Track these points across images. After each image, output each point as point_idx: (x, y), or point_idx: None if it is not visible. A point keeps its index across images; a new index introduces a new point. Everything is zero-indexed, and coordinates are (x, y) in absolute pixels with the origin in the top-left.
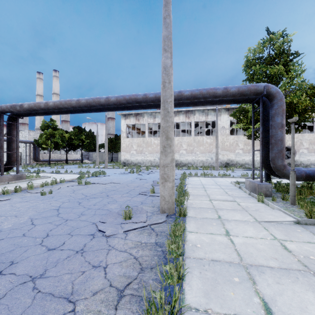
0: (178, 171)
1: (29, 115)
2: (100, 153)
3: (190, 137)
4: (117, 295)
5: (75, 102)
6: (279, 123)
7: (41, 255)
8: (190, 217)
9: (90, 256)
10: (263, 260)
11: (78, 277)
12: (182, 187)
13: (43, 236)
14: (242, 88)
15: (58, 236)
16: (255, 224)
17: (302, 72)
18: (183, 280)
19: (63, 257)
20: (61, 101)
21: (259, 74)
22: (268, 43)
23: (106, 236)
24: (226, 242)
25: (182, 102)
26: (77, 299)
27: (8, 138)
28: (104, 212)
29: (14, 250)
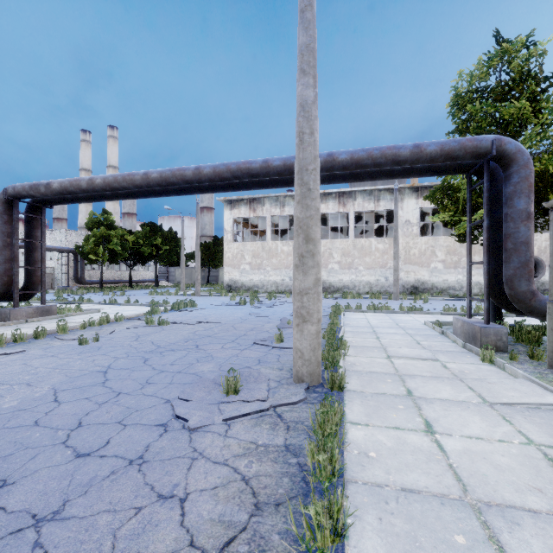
0: (325, 300)
1: (63, 202)
2: (187, 270)
3: (347, 240)
4: None
5: (141, 177)
6: (523, 210)
7: (62, 467)
8: (352, 391)
9: (155, 473)
10: (512, 493)
11: (128, 521)
12: (335, 332)
13: (70, 425)
14: (449, 146)
15: (99, 427)
16: (483, 409)
17: None
18: (345, 538)
19: (102, 474)
20: (116, 175)
21: (481, 118)
22: (498, 60)
23: (189, 429)
24: (429, 449)
25: (334, 174)
26: None
27: (27, 242)
28: (188, 379)
29: (12, 454)
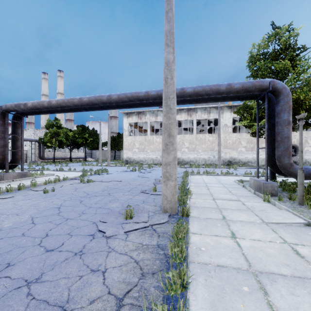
0: (180, 169)
1: (33, 114)
2: (103, 151)
3: (192, 135)
4: (115, 304)
5: (77, 100)
6: (286, 120)
7: (39, 256)
8: (193, 217)
9: (89, 259)
10: (273, 267)
11: (76, 282)
12: (185, 186)
13: (42, 235)
14: (246, 84)
15: (57, 236)
16: (262, 226)
17: (310, 66)
18: (187, 289)
19: (61, 259)
20: (63, 99)
21: (264, 69)
22: (273, 38)
23: (106, 237)
24: (232, 246)
25: (184, 99)
26: (73, 309)
27: (13, 136)
28: (105, 211)
29: (11, 250)
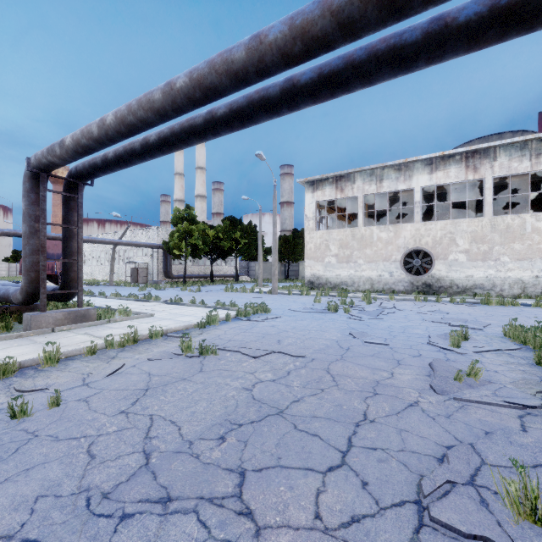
0: (456, 307)
1: (95, 172)
2: (267, 264)
3: (481, 219)
4: None
5: (161, 92)
6: None
7: None
8: None
9: None
10: None
11: None
12: None
13: None
14: None
15: None
16: None
17: None
18: None
19: None
20: (129, 101)
21: None
22: None
23: None
24: None
25: None
26: None
27: (64, 229)
28: None
29: None
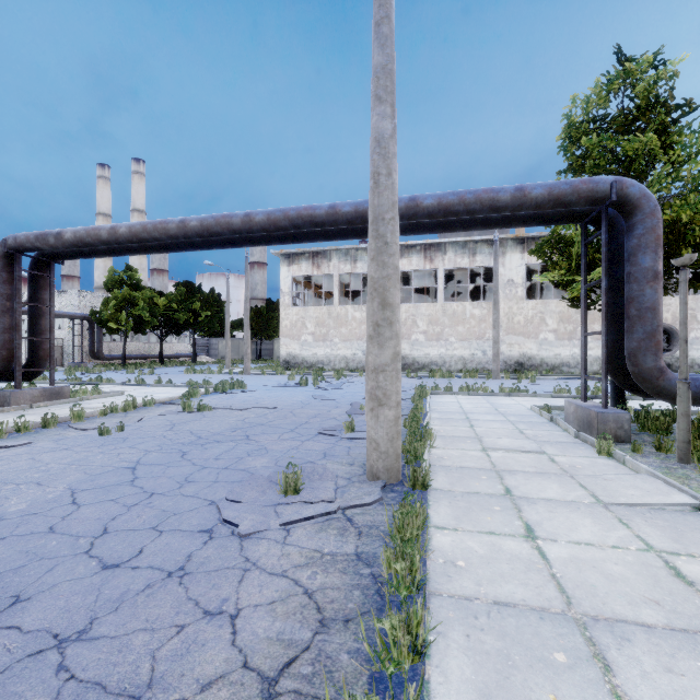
0: (407, 380)
1: (77, 256)
2: (234, 341)
3: (435, 304)
4: (260, 693)
5: (176, 226)
6: (649, 269)
7: (86, 580)
8: (439, 490)
9: (199, 586)
10: (623, 606)
11: (169, 640)
12: (419, 419)
13: (94, 532)
14: (559, 189)
15: (129, 533)
16: (595, 511)
17: None
18: (426, 657)
19: (136, 587)
20: (145, 223)
21: (599, 155)
22: (620, 83)
23: (239, 535)
24: (528, 557)
25: (417, 223)
26: None
27: (32, 306)
28: (237, 477)
29: (24, 566)
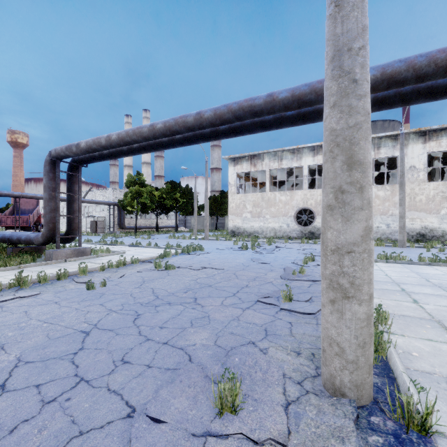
0: None
1: (92, 160)
2: (200, 218)
3: None
4: None
5: (147, 129)
6: None
7: None
8: None
9: None
10: None
11: None
12: None
13: None
14: None
15: None
16: None
17: None
18: None
19: None
20: (127, 130)
21: None
22: None
23: None
24: None
25: None
26: None
27: (68, 195)
28: (172, 361)
29: None
